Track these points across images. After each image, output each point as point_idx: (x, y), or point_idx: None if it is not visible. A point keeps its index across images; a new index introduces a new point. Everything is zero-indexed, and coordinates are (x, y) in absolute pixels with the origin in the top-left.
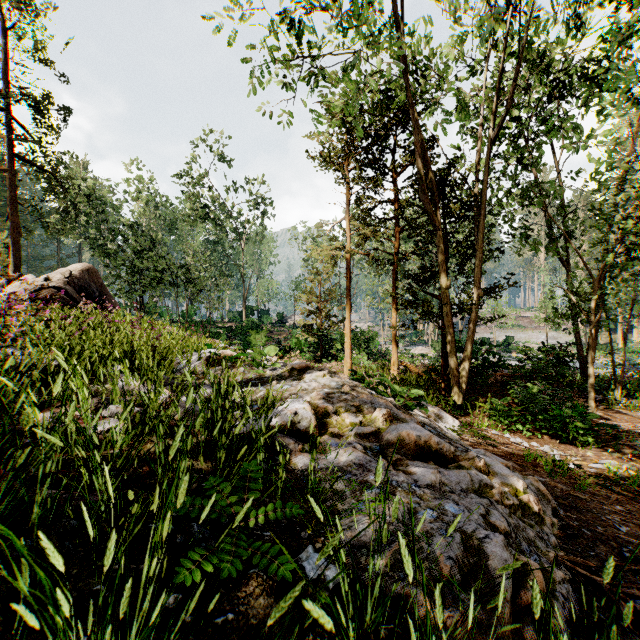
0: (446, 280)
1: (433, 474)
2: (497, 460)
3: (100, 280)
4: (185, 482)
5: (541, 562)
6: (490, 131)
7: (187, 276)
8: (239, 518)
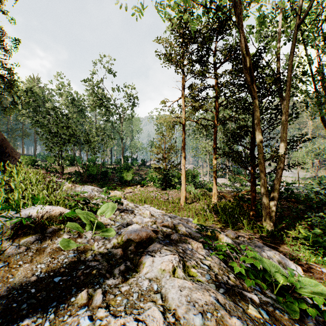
0: (260, 136)
1: None
2: None
3: (1, 136)
4: None
5: None
6: (296, 21)
7: (87, 138)
8: None
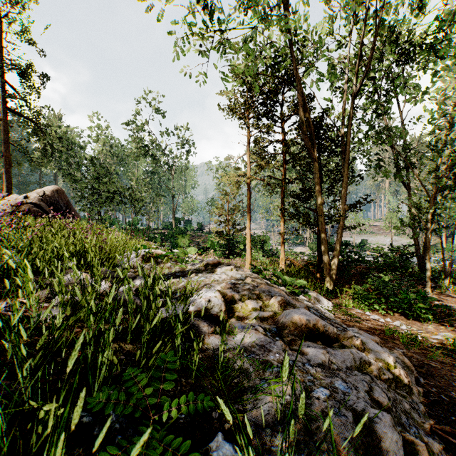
0: (321, 198)
1: (323, 354)
2: (368, 337)
3: (66, 198)
4: (82, 399)
5: (419, 434)
6: (353, 88)
7: (132, 196)
8: (136, 451)
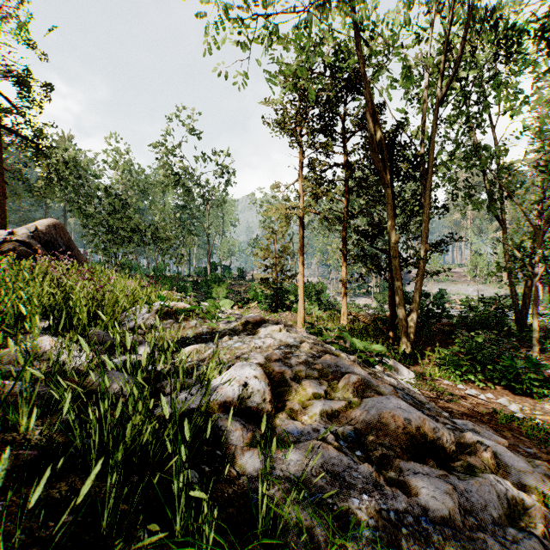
0: (395, 235)
1: (448, 495)
2: (491, 438)
3: (67, 235)
4: None
5: None
6: (437, 93)
7: (157, 235)
8: None
